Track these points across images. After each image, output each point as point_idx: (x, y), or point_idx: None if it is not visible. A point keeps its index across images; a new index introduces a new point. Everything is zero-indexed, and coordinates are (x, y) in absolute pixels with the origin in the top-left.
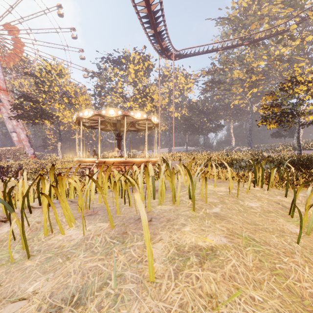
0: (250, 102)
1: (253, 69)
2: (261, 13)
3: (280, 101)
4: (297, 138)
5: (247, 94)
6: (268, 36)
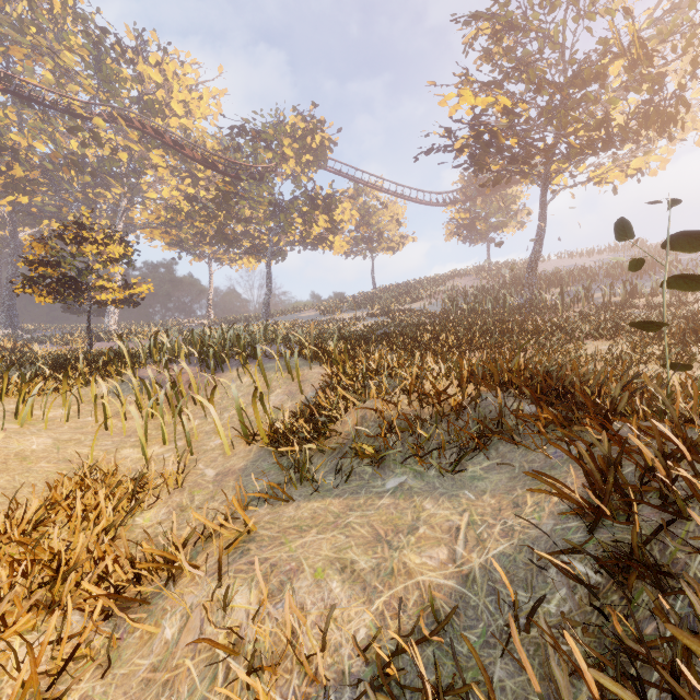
0: (12, 221)
1: (18, 150)
2: (37, 42)
3: (59, 260)
4: (87, 324)
5: (3, 195)
6: (52, 105)
